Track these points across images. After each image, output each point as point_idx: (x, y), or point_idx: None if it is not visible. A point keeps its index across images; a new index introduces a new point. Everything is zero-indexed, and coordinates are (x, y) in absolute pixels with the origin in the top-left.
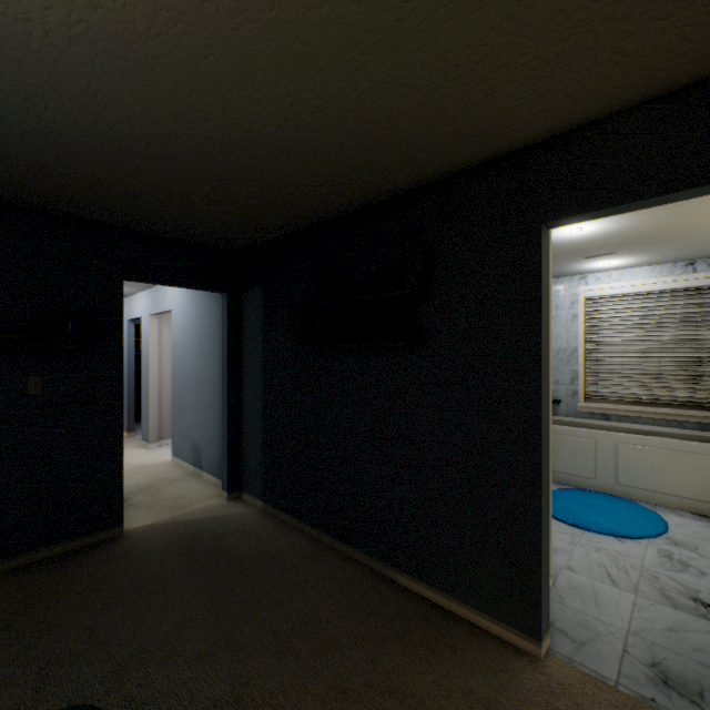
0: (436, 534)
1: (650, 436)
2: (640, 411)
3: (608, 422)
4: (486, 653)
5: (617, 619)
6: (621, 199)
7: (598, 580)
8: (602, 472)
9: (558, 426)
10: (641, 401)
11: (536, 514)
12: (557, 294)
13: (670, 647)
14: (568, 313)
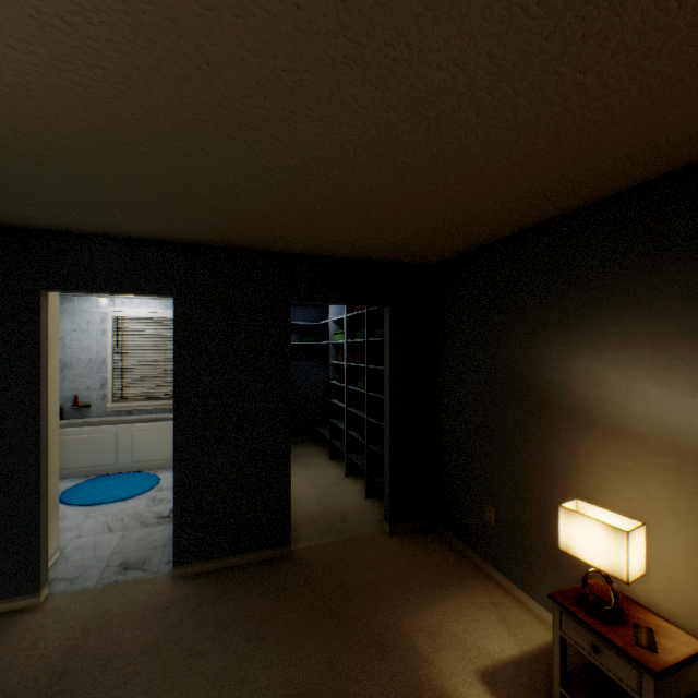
0: None
1: (156, 422)
2: (155, 404)
3: (132, 416)
4: None
5: (108, 551)
6: (97, 288)
7: (101, 534)
8: (124, 456)
9: (87, 427)
10: (156, 397)
11: (37, 501)
12: (90, 311)
13: (137, 549)
14: (100, 328)
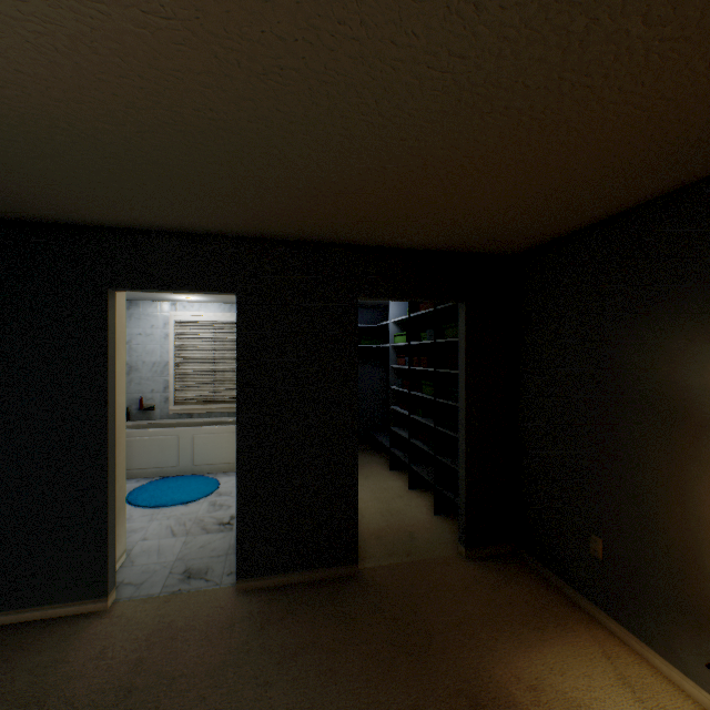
0: (4, 558)
1: (215, 426)
2: (213, 408)
3: (193, 419)
4: (58, 632)
5: (171, 556)
6: (161, 286)
7: (165, 538)
8: (185, 459)
9: (151, 429)
10: (214, 400)
11: (105, 503)
12: (154, 315)
13: (199, 556)
14: (163, 332)
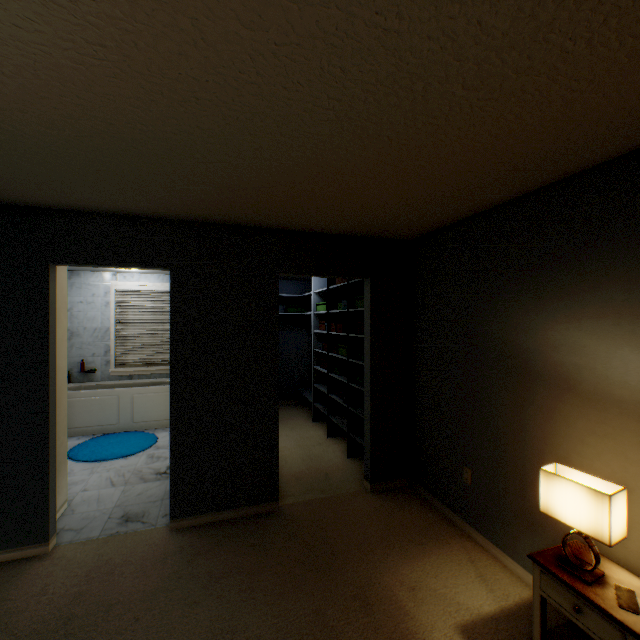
0: None
1: (154, 386)
2: (153, 369)
3: (133, 380)
4: (1, 575)
5: (110, 504)
6: (100, 262)
7: (105, 488)
8: (125, 417)
9: (92, 390)
10: (154, 363)
11: (46, 457)
12: (95, 284)
13: (137, 502)
14: (104, 300)
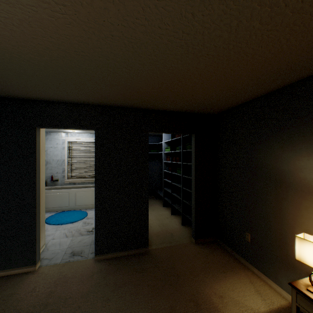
0: None
1: (86, 188)
2: (85, 180)
3: (75, 185)
4: (13, 281)
5: (65, 246)
6: (61, 126)
7: (62, 238)
8: (72, 203)
9: (56, 190)
10: (85, 177)
11: (35, 223)
12: (58, 138)
13: (78, 246)
14: (62, 146)
